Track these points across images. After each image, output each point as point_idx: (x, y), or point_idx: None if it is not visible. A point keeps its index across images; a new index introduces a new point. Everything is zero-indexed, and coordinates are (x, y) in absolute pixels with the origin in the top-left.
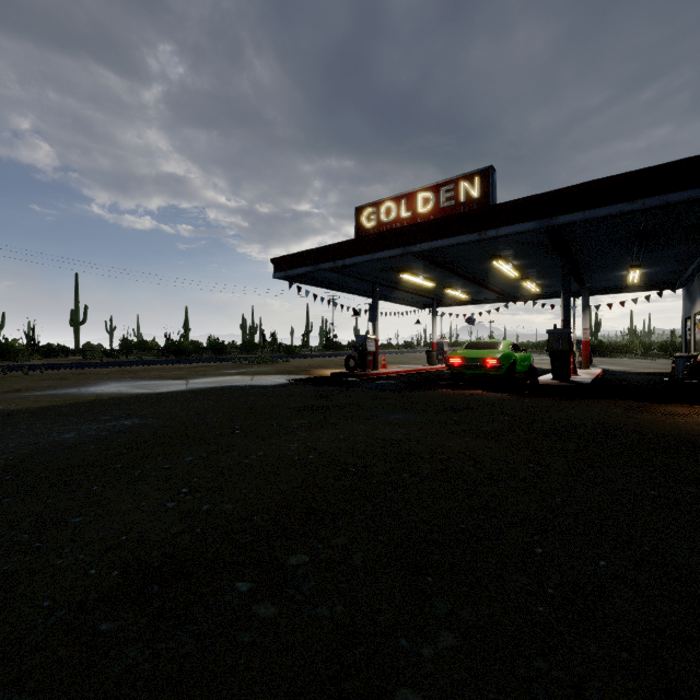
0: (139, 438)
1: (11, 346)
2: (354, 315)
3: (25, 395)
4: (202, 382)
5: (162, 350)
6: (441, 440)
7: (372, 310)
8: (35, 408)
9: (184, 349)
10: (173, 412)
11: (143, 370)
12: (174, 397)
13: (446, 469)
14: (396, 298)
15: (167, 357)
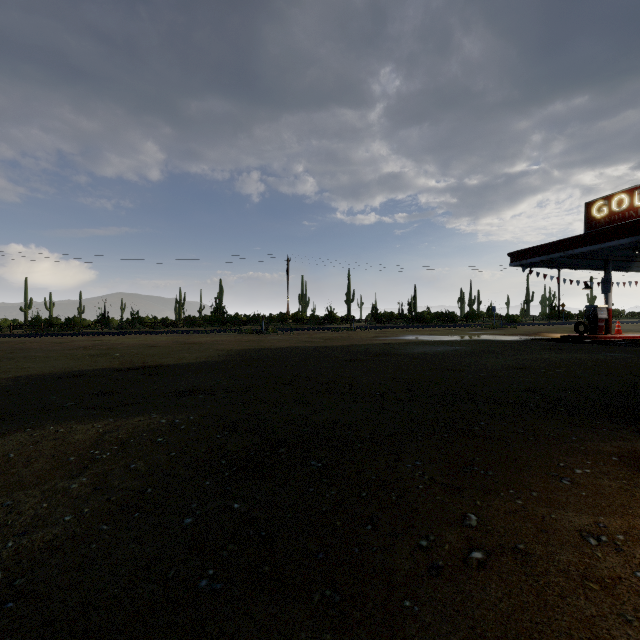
0: (468, 351)
1: (334, 316)
2: (584, 288)
3: (384, 338)
4: (462, 337)
5: (409, 319)
6: (636, 360)
7: (604, 283)
8: (401, 342)
9: (424, 318)
10: (470, 346)
11: (416, 330)
12: (459, 342)
13: (630, 366)
14: (638, 267)
15: (413, 324)
